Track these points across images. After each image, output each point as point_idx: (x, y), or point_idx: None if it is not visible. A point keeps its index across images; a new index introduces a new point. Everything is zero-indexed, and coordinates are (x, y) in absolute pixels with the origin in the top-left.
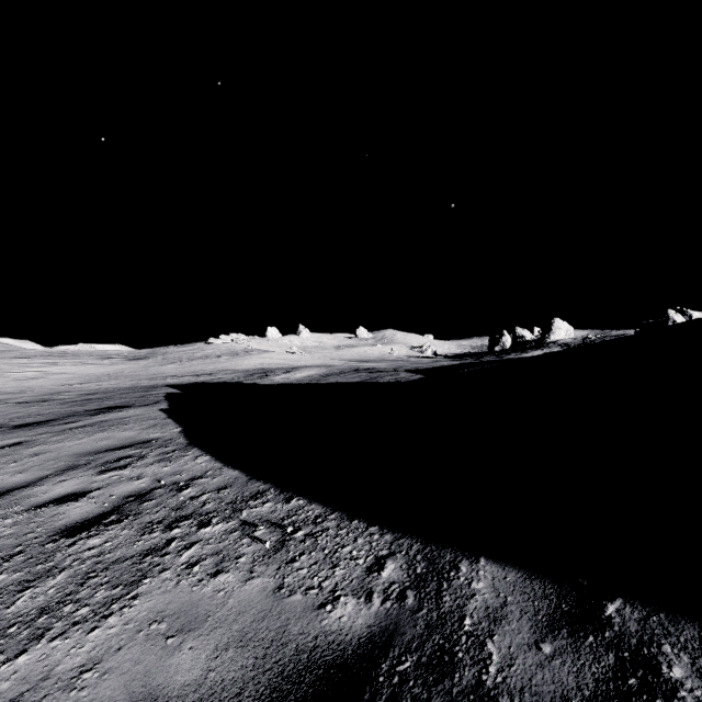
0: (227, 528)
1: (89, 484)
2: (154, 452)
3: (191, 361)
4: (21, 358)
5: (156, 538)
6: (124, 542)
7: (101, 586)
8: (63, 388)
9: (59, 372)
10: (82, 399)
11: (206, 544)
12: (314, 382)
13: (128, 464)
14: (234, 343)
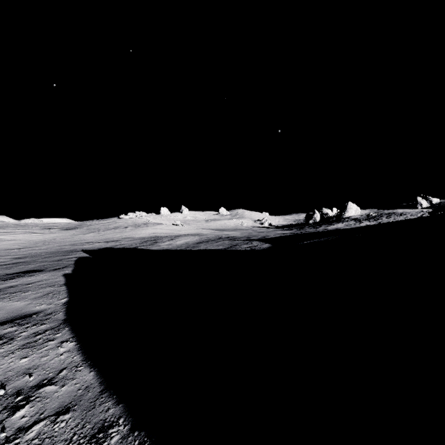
0: None
1: None
2: (26, 331)
3: (106, 231)
4: None
5: None
6: None
7: None
8: (4, 253)
9: (10, 239)
10: (12, 263)
11: None
12: (189, 248)
13: None
14: (137, 218)
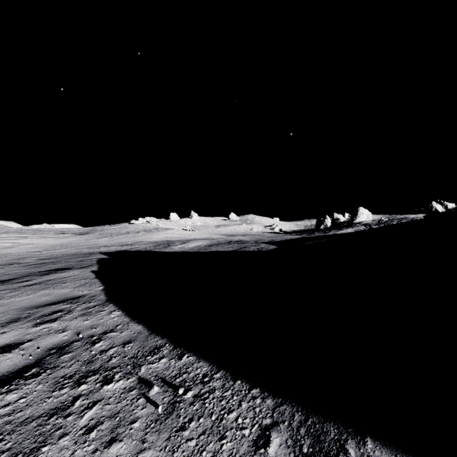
0: (126, 385)
1: (24, 335)
2: (79, 307)
3: (118, 235)
4: (3, 233)
5: (64, 394)
6: (36, 399)
7: (2, 454)
8: (27, 255)
9: (28, 243)
10: (39, 263)
11: (106, 404)
12: (201, 250)
13: (58, 317)
14: (148, 223)
